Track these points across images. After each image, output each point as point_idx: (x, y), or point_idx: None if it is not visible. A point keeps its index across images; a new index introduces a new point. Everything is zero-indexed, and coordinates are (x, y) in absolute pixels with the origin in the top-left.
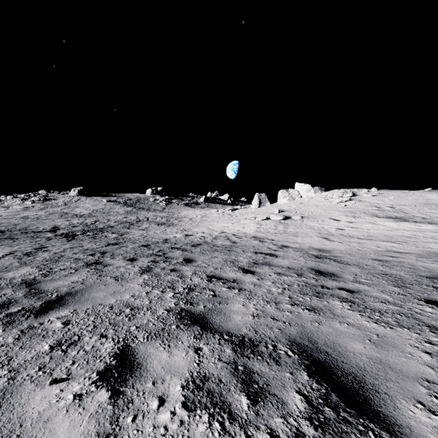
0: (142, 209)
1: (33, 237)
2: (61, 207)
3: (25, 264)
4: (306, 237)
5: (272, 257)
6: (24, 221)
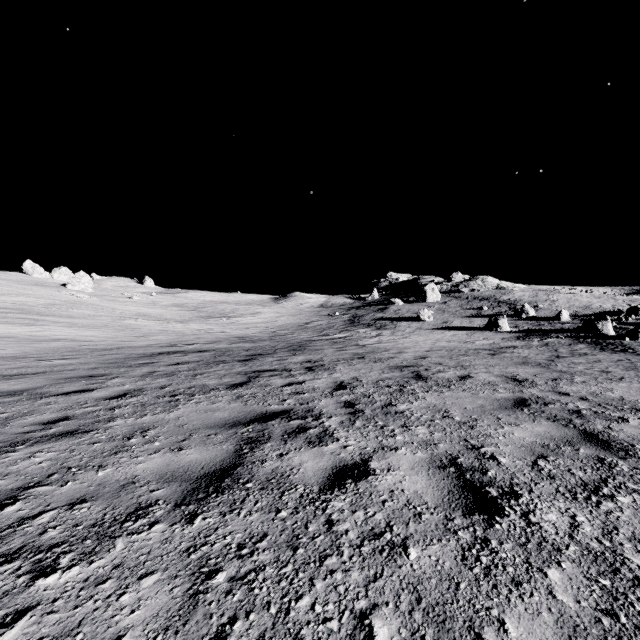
0: None
1: None
2: None
3: None
4: None
5: None
6: None
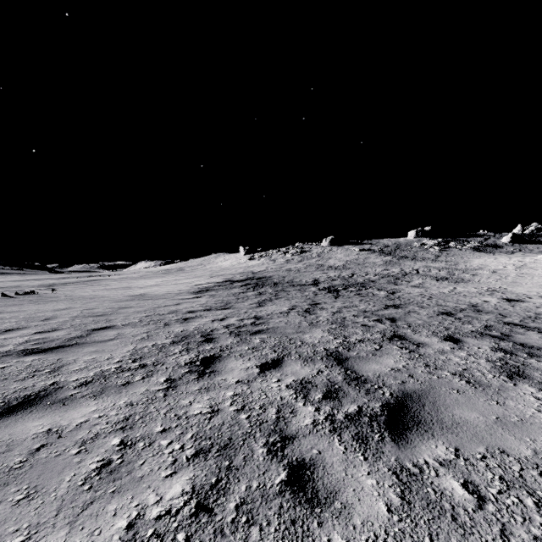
0: (405, 258)
1: (300, 290)
2: (315, 259)
3: (313, 325)
4: None
5: None
6: (289, 273)
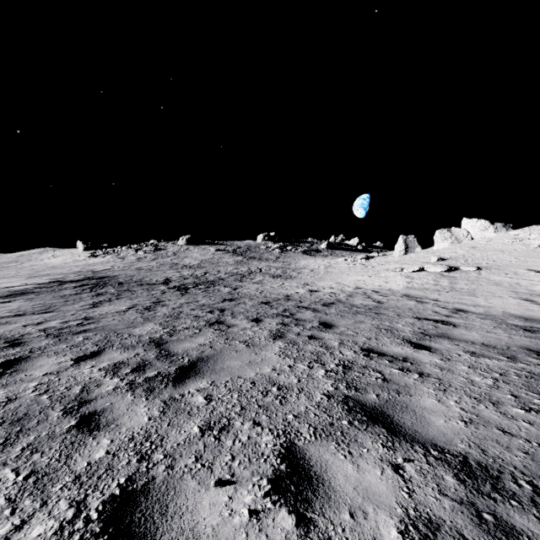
0: (253, 258)
1: (148, 289)
2: (170, 258)
3: (148, 320)
4: (493, 297)
5: (447, 326)
6: (139, 272)
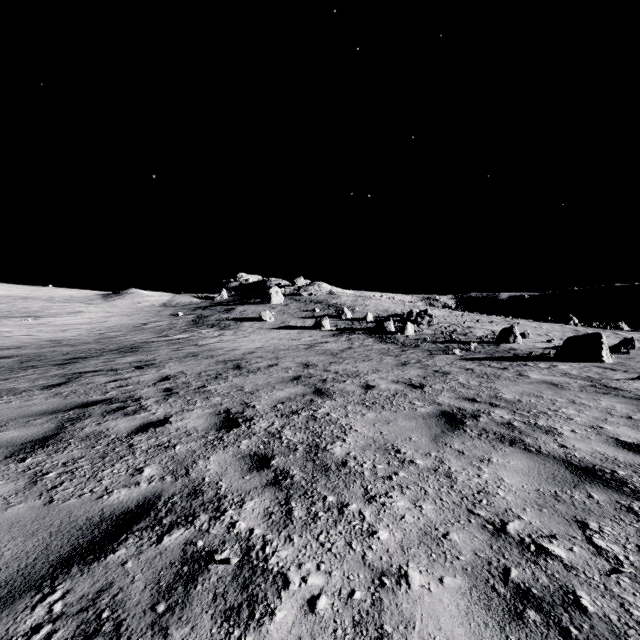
0: None
1: None
2: None
3: None
4: None
5: None
6: None
